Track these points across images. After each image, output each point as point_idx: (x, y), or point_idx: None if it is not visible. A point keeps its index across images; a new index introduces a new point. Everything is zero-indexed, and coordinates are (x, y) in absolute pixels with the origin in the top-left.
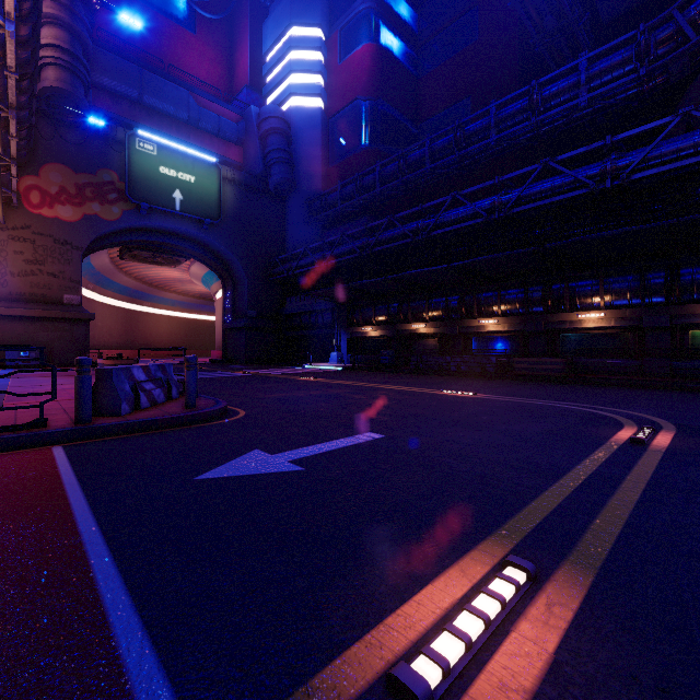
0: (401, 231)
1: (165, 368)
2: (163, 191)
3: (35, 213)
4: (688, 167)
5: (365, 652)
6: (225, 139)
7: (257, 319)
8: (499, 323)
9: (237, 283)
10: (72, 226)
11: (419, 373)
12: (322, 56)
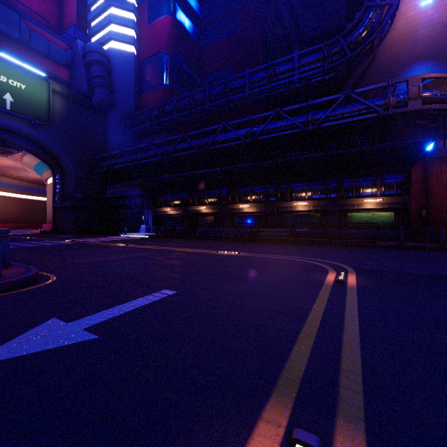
0: (191, 144)
1: None
2: None
3: None
4: (347, 124)
5: None
6: (55, 61)
7: (83, 201)
8: (251, 207)
9: (66, 173)
10: None
11: (202, 239)
12: (134, 17)
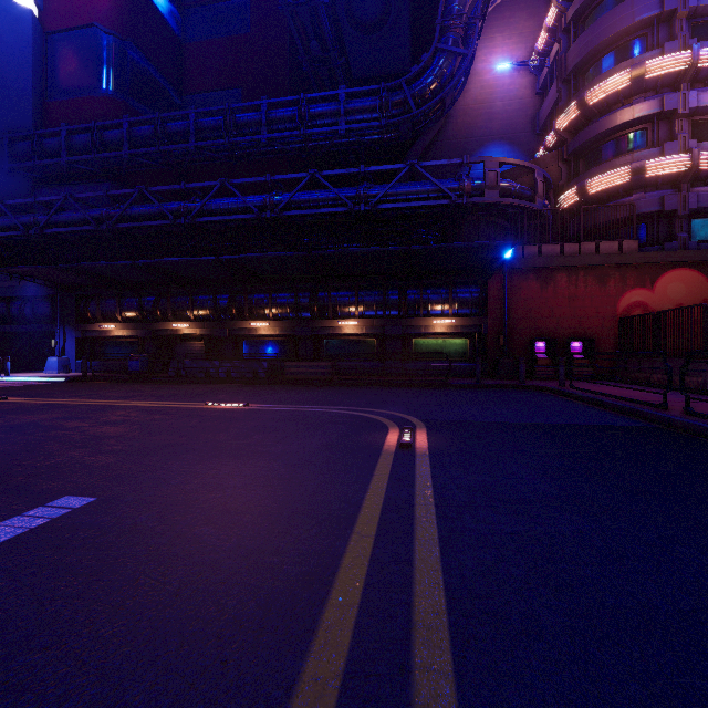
0: (158, 209)
1: None
2: None
3: None
4: (413, 209)
5: None
6: None
7: None
8: (271, 326)
9: None
10: None
11: (181, 382)
12: None
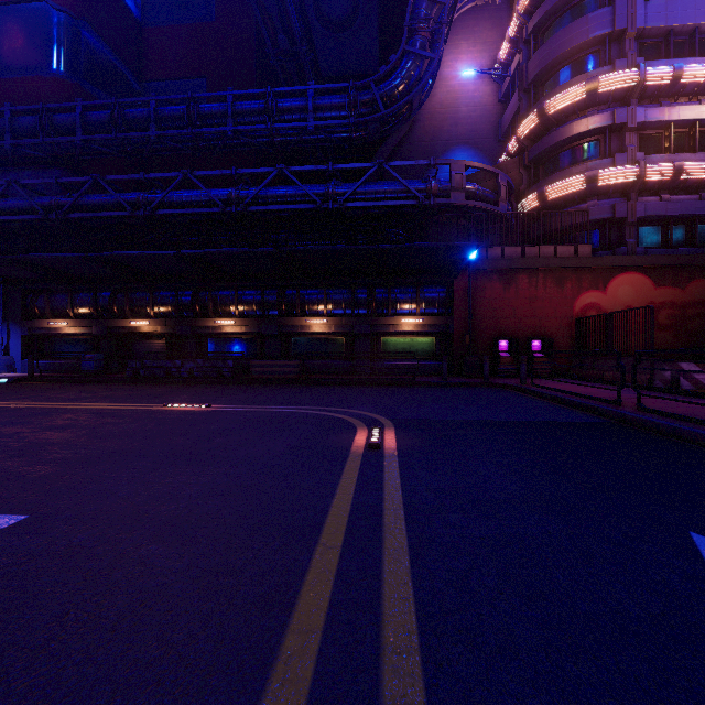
0: (115, 199)
1: None
2: None
3: None
4: (381, 209)
5: None
6: None
7: None
8: (236, 324)
9: None
10: None
11: (139, 382)
12: None
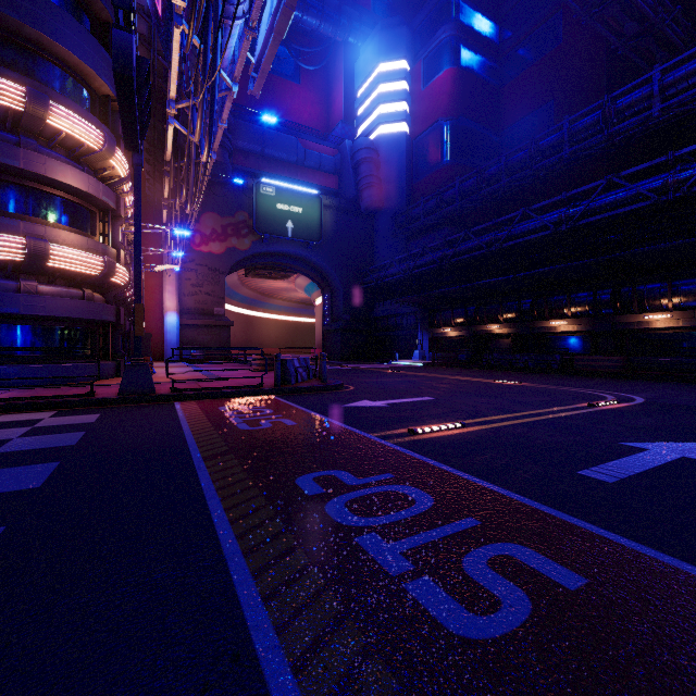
0: (477, 243)
1: (306, 360)
2: (279, 223)
3: (197, 250)
4: None
5: (404, 430)
6: (325, 171)
7: (350, 322)
8: (568, 324)
9: (334, 292)
10: (219, 257)
11: (490, 369)
12: (406, 84)
